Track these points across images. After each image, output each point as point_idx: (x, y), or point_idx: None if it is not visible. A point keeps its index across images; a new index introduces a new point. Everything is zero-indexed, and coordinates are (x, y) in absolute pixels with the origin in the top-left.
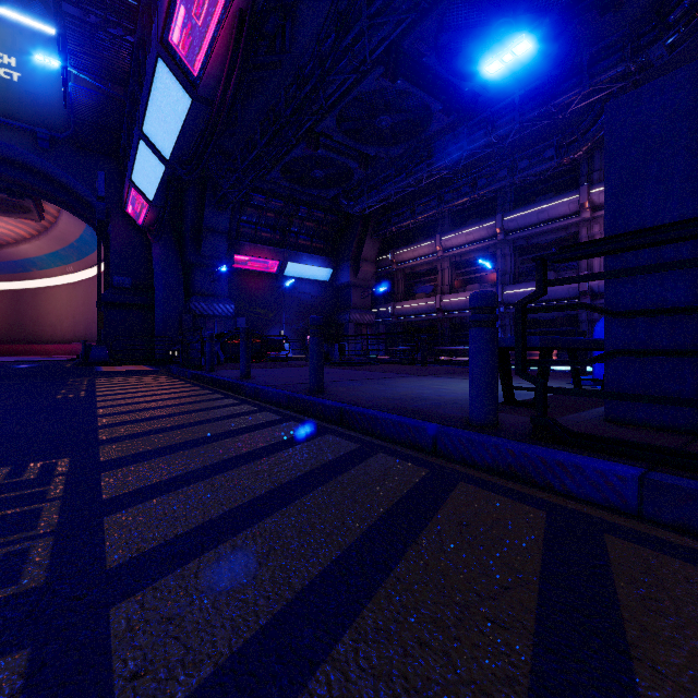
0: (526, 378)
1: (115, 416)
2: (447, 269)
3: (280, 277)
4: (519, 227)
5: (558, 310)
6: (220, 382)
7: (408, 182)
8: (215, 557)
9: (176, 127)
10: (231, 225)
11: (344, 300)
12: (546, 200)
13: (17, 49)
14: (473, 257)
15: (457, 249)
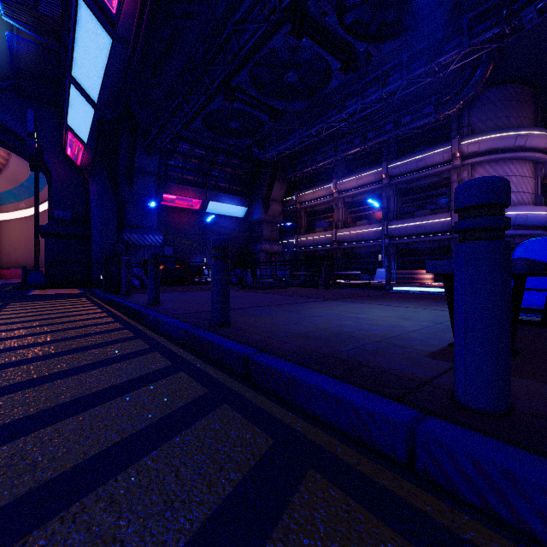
0: None
1: None
2: (341, 208)
3: (203, 213)
4: (401, 173)
5: None
6: (127, 308)
7: (310, 133)
8: None
9: (100, 69)
10: (160, 167)
11: (256, 233)
12: (424, 150)
13: None
14: (363, 198)
15: (350, 191)
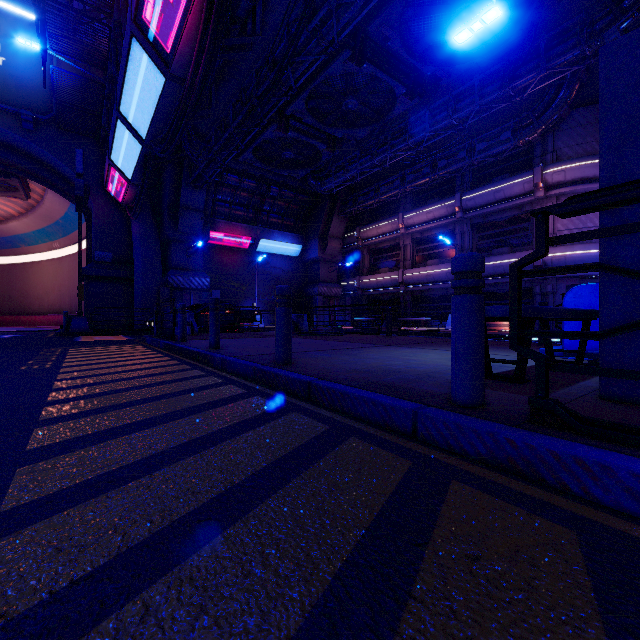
0: (523, 353)
1: (70, 390)
2: (409, 246)
3: (253, 253)
4: (477, 206)
5: (565, 272)
6: (190, 352)
7: (373, 163)
8: (112, 633)
9: (151, 106)
10: (207, 203)
11: (312, 274)
12: (502, 180)
13: (2, 35)
14: (434, 234)
15: (418, 226)
